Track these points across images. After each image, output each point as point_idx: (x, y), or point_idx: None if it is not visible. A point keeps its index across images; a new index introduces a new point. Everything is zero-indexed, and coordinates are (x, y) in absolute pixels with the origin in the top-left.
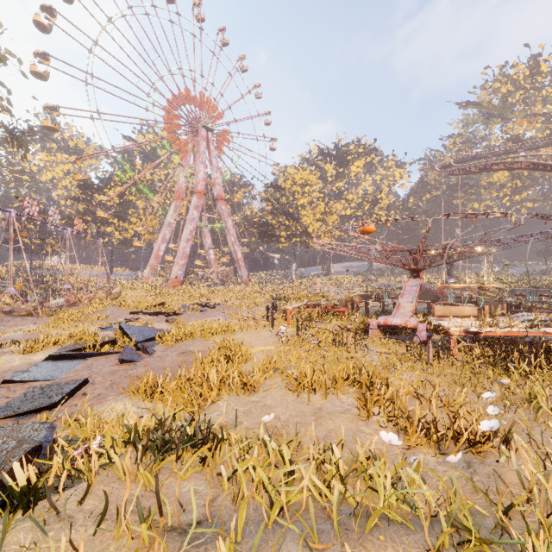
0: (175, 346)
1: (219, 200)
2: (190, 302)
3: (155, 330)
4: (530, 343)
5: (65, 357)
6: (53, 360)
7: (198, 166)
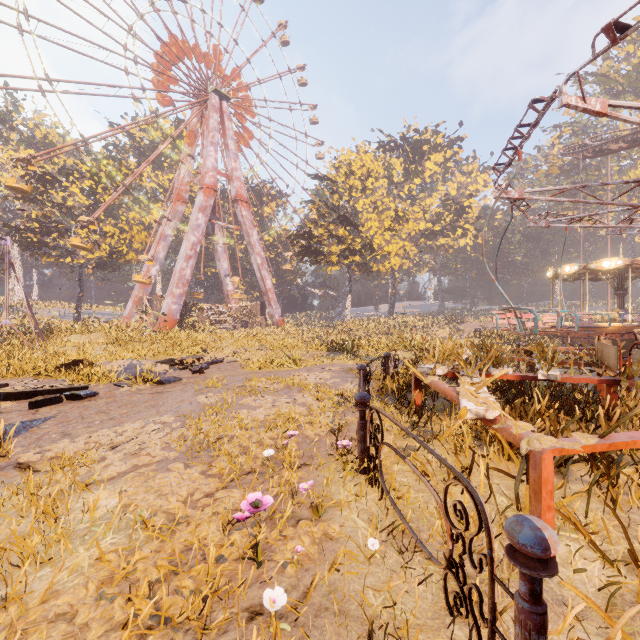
0: None
1: (238, 202)
2: (165, 356)
3: None
4: None
5: None
6: None
7: (206, 148)
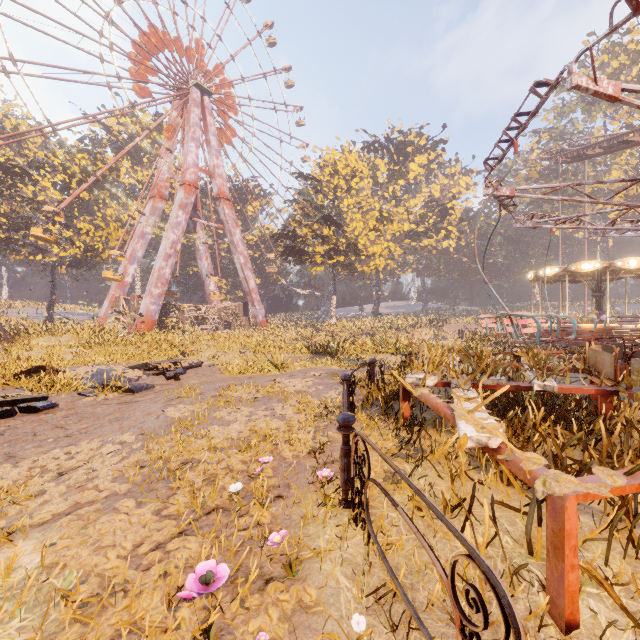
0: None
1: (221, 200)
2: (139, 360)
3: None
4: None
5: None
6: None
7: (187, 143)
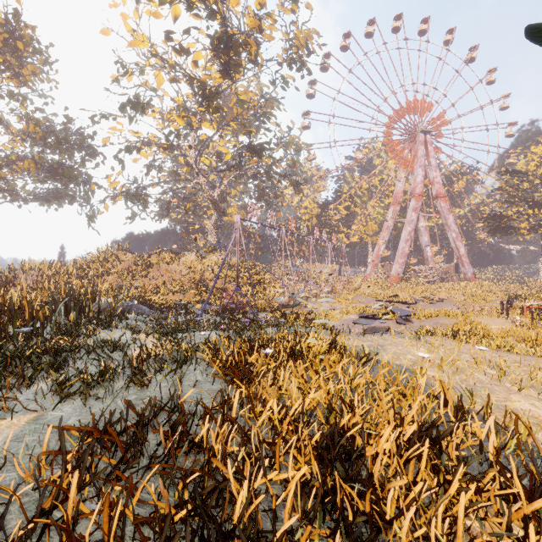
0: (427, 320)
1: (438, 198)
2: (415, 296)
3: (407, 311)
4: None
5: (367, 318)
6: (363, 318)
7: (416, 170)
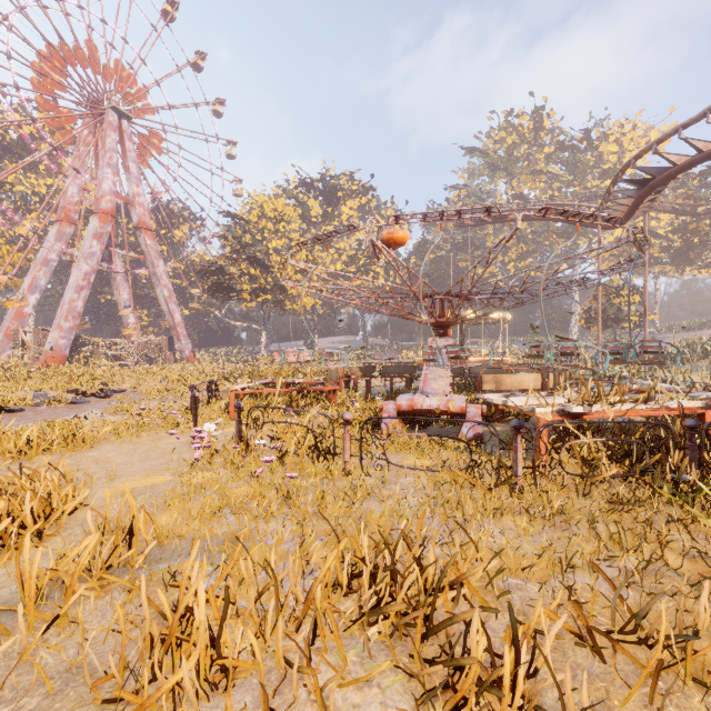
0: None
1: (142, 230)
2: (65, 389)
3: None
4: (692, 429)
5: None
6: None
7: (103, 169)
